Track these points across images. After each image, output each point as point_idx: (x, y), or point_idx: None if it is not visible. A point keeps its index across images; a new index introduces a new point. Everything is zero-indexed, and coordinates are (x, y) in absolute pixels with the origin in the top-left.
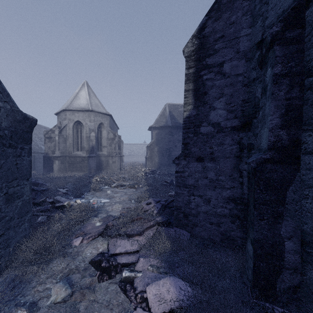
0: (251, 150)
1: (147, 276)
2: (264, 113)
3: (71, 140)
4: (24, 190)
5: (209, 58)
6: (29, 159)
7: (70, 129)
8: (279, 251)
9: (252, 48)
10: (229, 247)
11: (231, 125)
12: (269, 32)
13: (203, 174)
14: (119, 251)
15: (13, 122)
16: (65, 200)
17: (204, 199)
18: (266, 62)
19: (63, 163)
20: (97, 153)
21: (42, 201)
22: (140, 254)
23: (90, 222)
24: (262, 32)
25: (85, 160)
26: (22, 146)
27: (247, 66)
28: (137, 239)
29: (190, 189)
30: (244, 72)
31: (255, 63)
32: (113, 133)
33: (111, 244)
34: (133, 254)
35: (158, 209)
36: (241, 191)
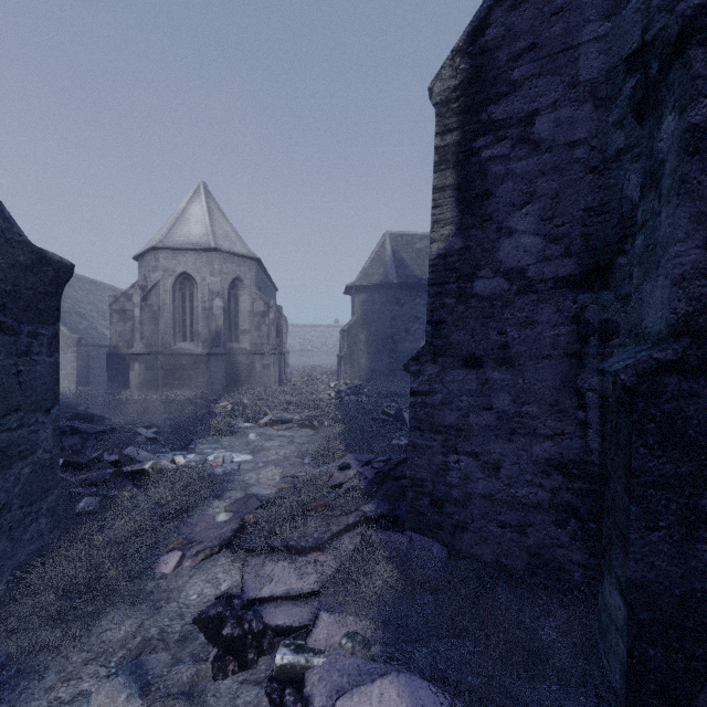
0: (609, 338)
1: (338, 665)
2: (653, 237)
3: (170, 317)
4: (37, 438)
5: (497, 106)
6: (51, 361)
7: (167, 291)
8: (702, 618)
9: (612, 72)
10: (550, 589)
11: (554, 275)
12: (676, 9)
13: (481, 399)
14: (268, 591)
15: (9, 270)
16: (149, 456)
17: (483, 463)
18: (660, 100)
19: (152, 369)
20: (227, 346)
21: (94, 460)
22: (321, 600)
23: (203, 512)
24: (644, 24)
25: (202, 361)
26: (33, 330)
27: (598, 120)
28: (314, 562)
29: (449, 437)
30: (590, 136)
31: (622, 109)
32: (265, 301)
33: (250, 573)
34: (304, 601)
35: (366, 481)
36: (582, 444)
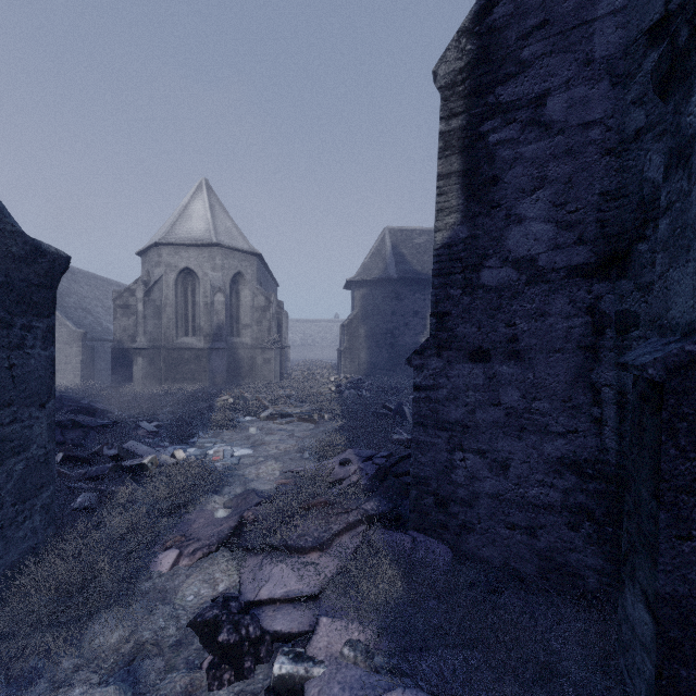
0: (628, 330)
1: (340, 677)
2: (681, 220)
3: (172, 312)
4: (31, 434)
5: (506, 87)
6: (46, 355)
7: (170, 287)
8: None
9: (631, 47)
10: (563, 595)
11: (567, 264)
12: None
13: (488, 394)
14: (267, 593)
15: (1, 261)
16: (149, 451)
17: (490, 462)
18: (689, 70)
19: (155, 363)
20: (228, 340)
21: (94, 454)
22: (321, 604)
23: (202, 508)
24: None
25: (203, 356)
26: (26, 323)
27: (615, 99)
28: (314, 562)
29: (454, 433)
30: (606, 116)
31: (642, 86)
32: (266, 296)
33: (248, 573)
34: (303, 604)
35: (368, 477)
36: (597, 443)
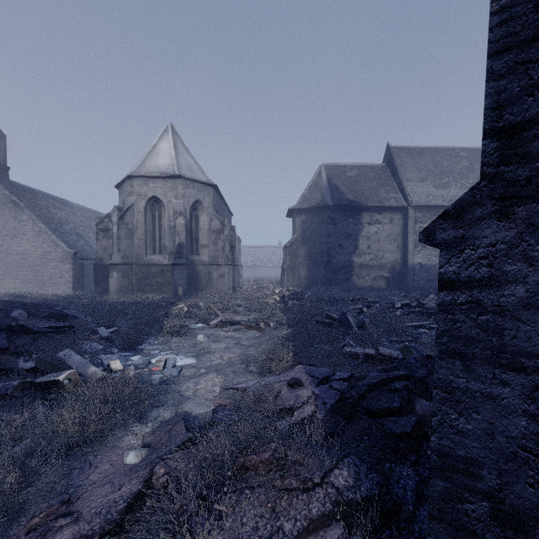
0: None
1: None
2: None
3: (142, 234)
4: None
5: None
6: None
7: (140, 212)
8: None
9: None
10: None
11: None
12: None
13: None
14: None
15: None
16: (80, 361)
17: None
18: None
19: (127, 277)
20: (189, 258)
21: None
22: None
23: (114, 444)
24: None
25: (168, 271)
26: None
27: None
28: None
29: None
30: None
31: None
32: (220, 220)
33: None
34: None
35: (325, 408)
36: None
